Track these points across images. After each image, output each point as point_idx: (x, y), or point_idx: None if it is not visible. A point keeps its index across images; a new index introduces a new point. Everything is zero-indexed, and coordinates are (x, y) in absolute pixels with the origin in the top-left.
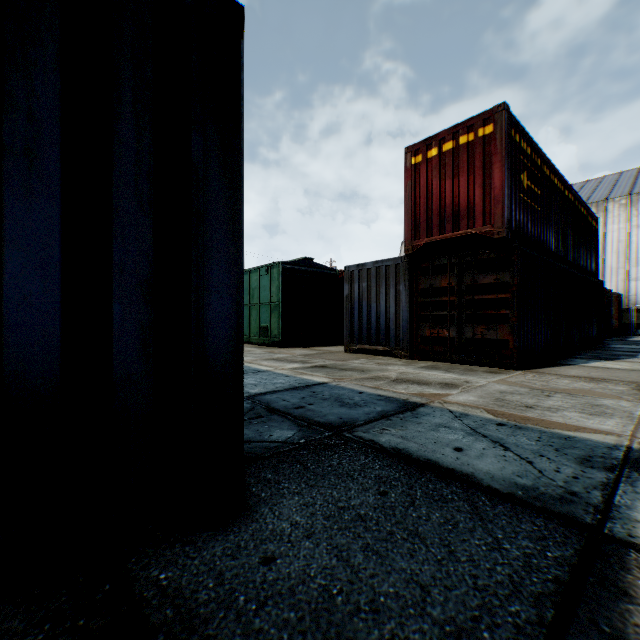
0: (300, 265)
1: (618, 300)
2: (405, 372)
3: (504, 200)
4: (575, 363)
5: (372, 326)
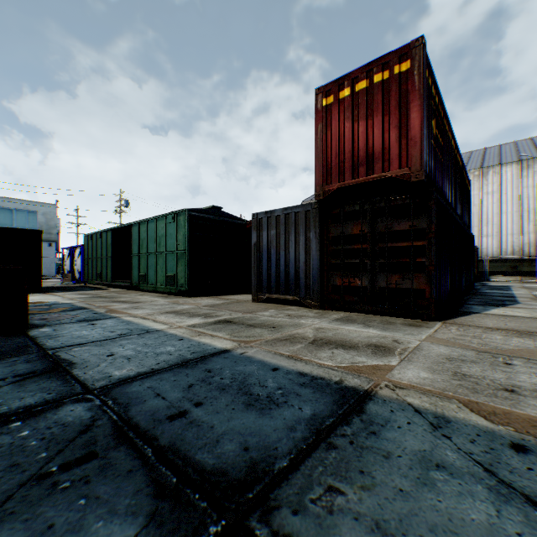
0: (208, 213)
1: (476, 252)
2: (321, 328)
3: (423, 141)
4: (477, 311)
5: (281, 275)
